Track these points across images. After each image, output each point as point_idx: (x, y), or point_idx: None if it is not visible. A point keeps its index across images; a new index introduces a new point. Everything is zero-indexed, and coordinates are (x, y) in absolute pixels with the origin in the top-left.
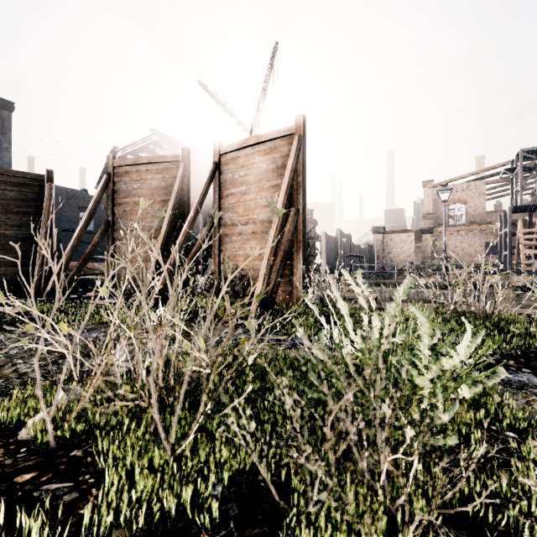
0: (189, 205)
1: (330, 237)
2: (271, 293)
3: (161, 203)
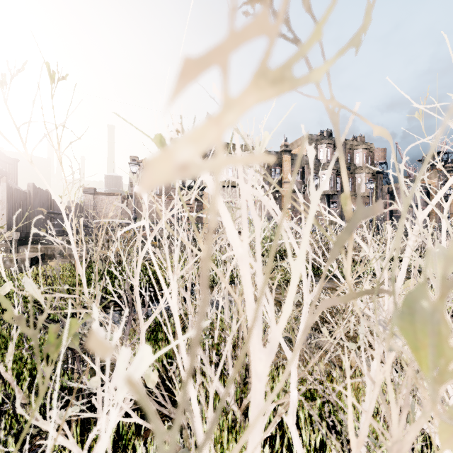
0: None
1: (16, 190)
2: None
3: None
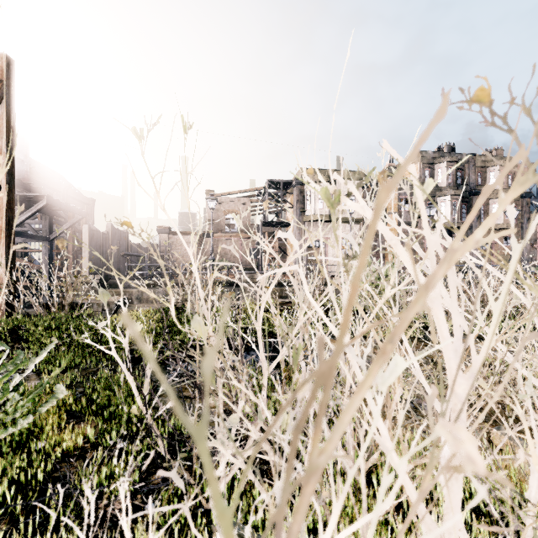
0: None
1: (96, 231)
2: None
3: None
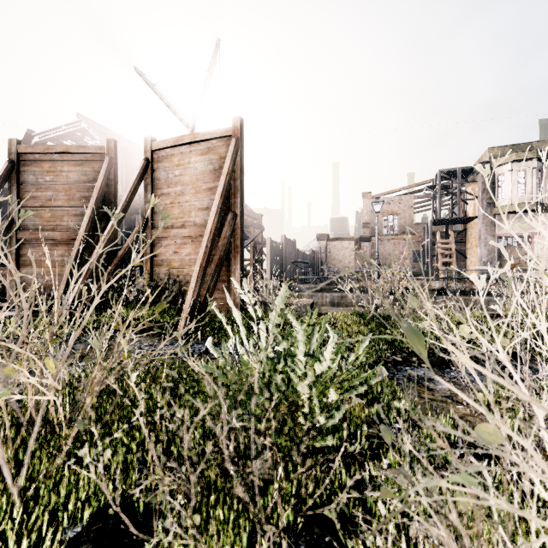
0: (116, 203)
1: (275, 242)
2: (204, 300)
3: (81, 200)
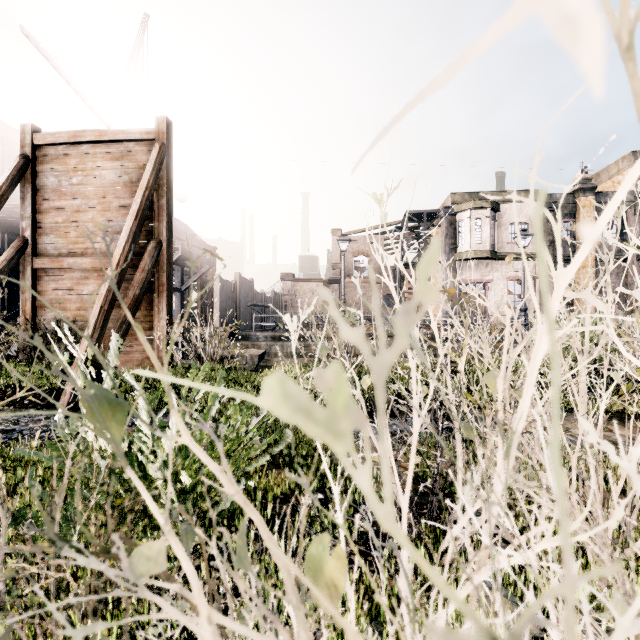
0: None
1: (226, 281)
2: None
3: None
